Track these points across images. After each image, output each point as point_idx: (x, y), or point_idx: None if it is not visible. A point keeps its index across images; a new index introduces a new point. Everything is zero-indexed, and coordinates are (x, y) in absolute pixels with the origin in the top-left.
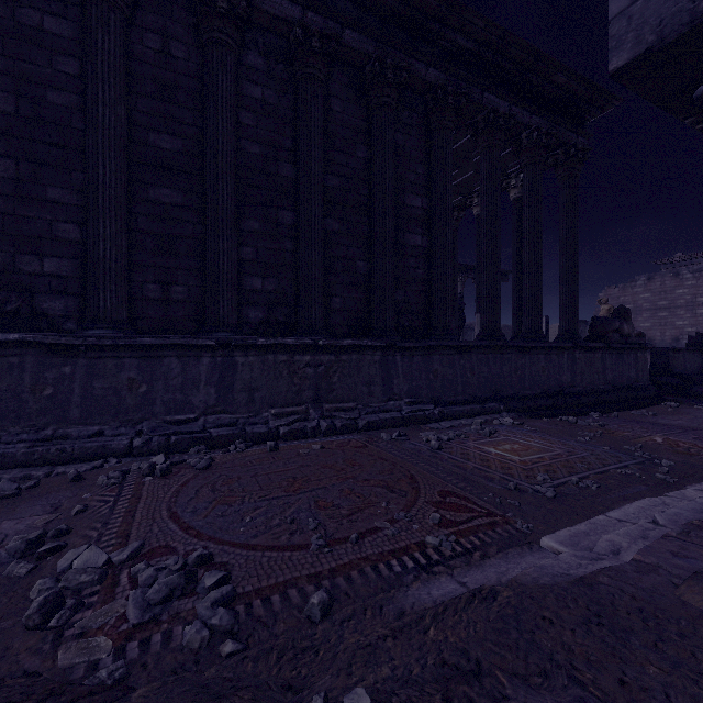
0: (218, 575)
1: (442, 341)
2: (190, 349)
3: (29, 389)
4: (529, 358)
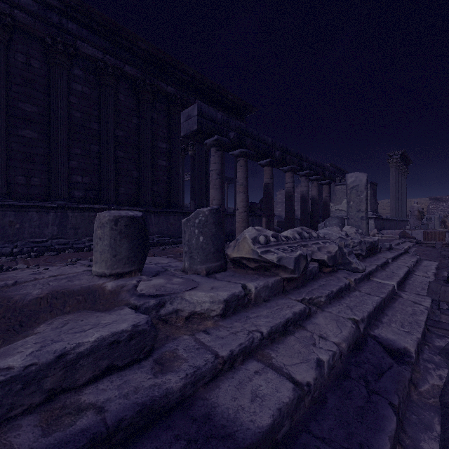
0: None
1: (174, 209)
2: (43, 208)
3: None
4: None
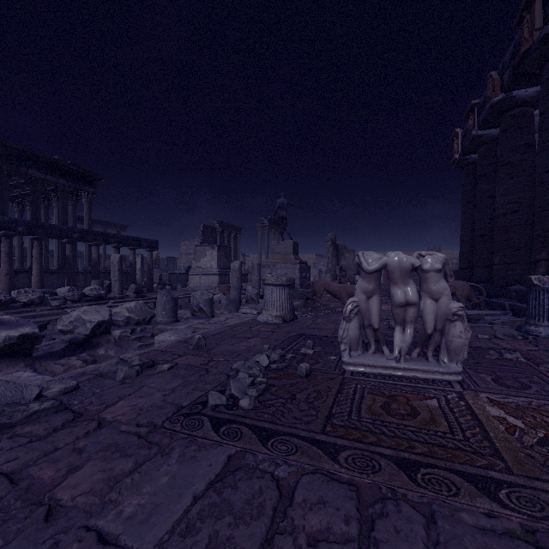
0: None
1: None
2: None
3: None
4: (58, 276)
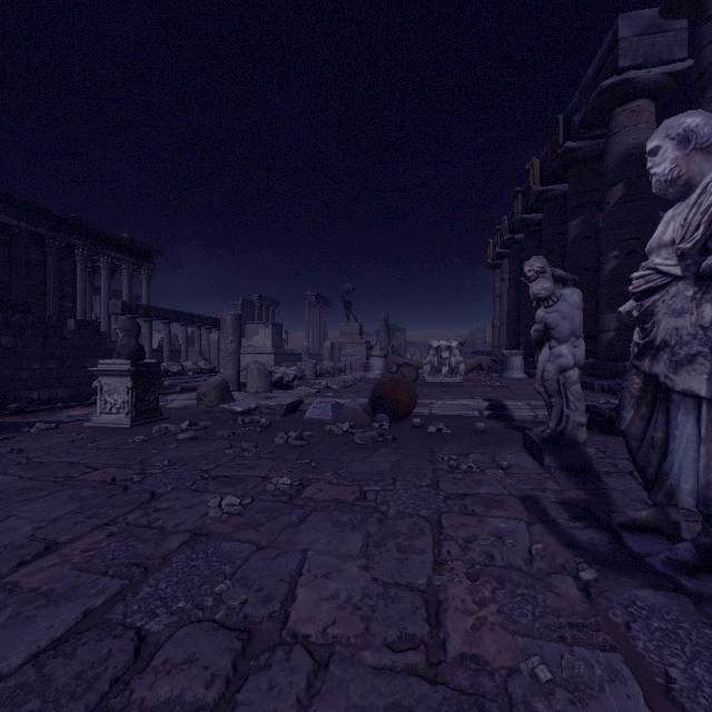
0: None
1: None
2: None
3: None
4: None
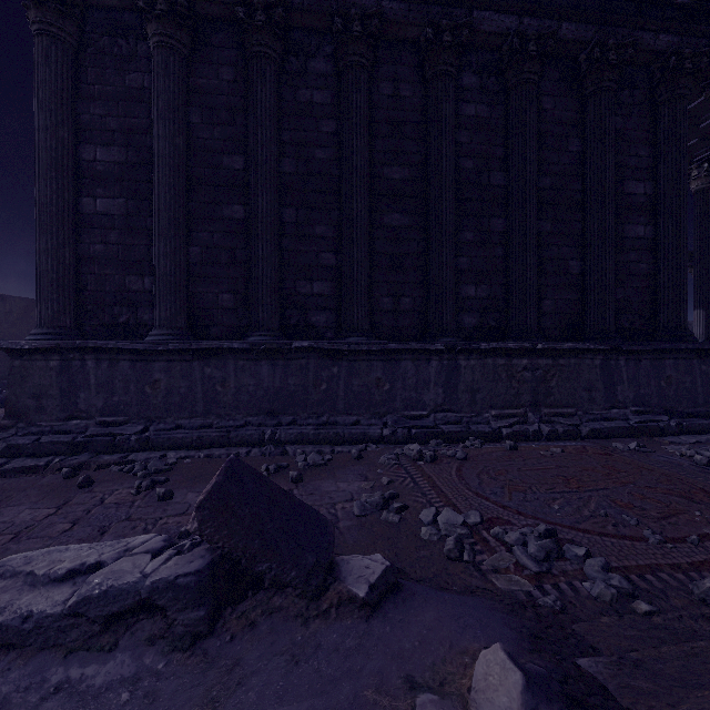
0: (581, 547)
1: (677, 343)
2: (422, 353)
3: (311, 384)
4: None
